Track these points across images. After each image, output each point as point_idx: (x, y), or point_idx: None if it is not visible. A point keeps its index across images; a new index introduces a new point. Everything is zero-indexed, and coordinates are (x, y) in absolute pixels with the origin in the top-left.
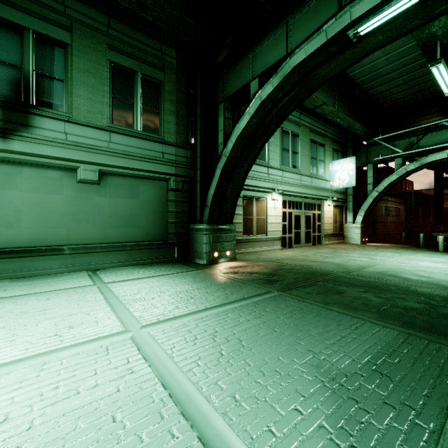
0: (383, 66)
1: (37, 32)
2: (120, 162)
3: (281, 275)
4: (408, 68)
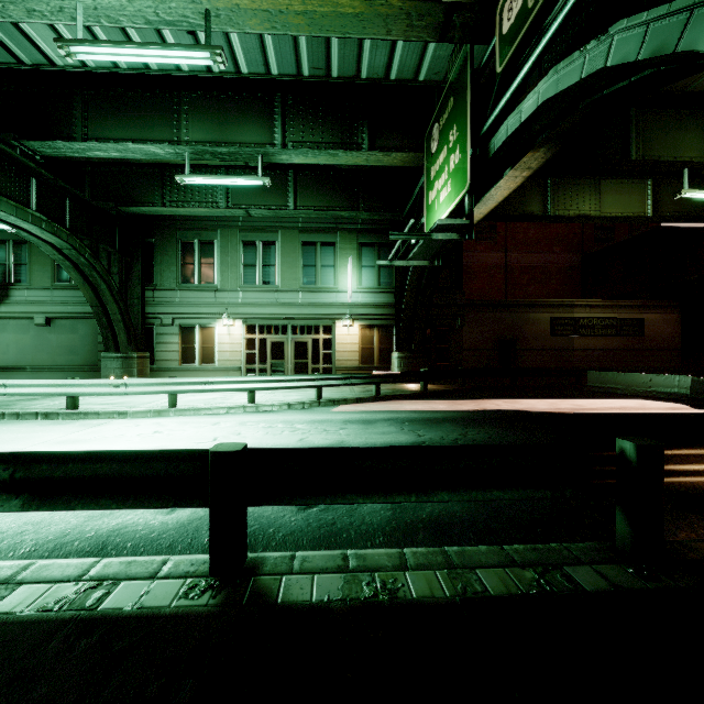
0: None
1: (14, 240)
2: (59, 309)
3: None
4: None
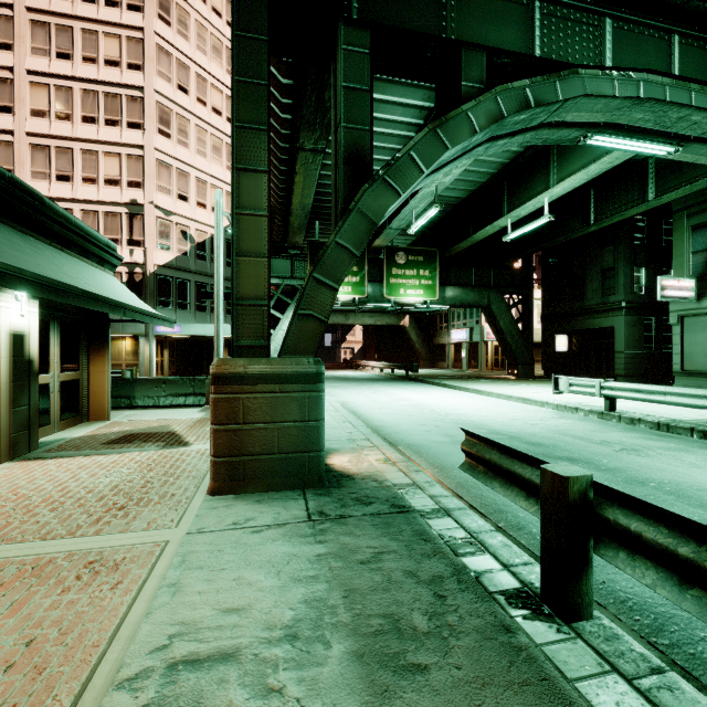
0: None
1: None
2: None
3: None
4: None
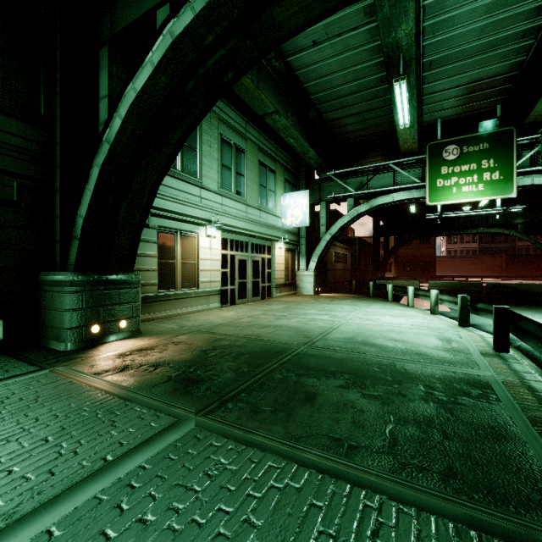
0: (339, 84)
1: None
2: None
3: (211, 363)
4: (362, 94)
